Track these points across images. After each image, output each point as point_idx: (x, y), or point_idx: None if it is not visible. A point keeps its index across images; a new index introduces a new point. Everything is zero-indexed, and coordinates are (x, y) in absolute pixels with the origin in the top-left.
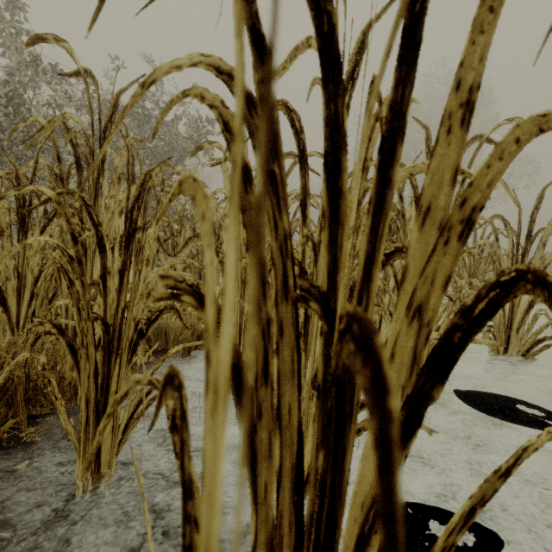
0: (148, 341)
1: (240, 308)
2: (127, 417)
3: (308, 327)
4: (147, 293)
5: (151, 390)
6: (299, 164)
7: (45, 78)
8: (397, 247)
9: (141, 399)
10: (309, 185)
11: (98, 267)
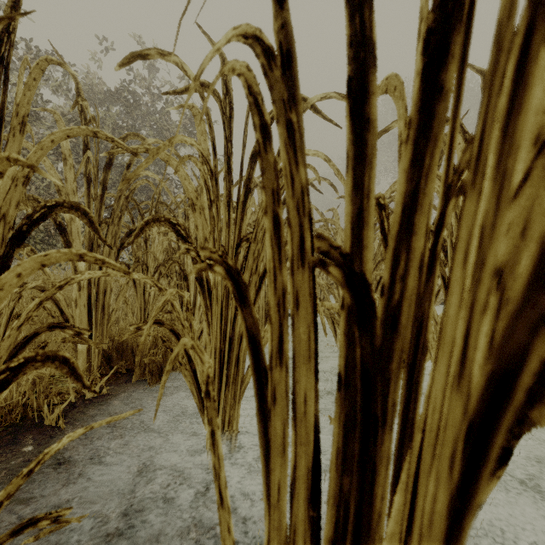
0: (108, 360)
1: (220, 327)
2: None
3: (374, 452)
4: None
5: None
6: None
7: (16, 53)
8: None
9: None
10: (374, 31)
11: None
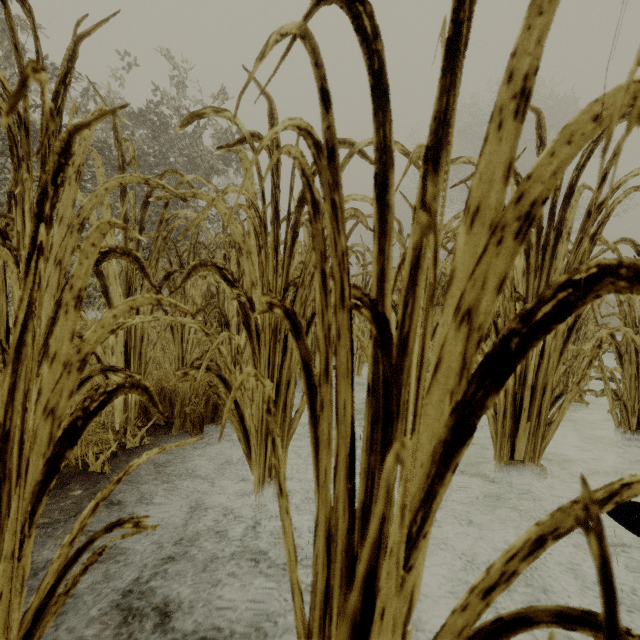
0: (146, 411)
1: (268, 371)
2: (41, 596)
3: (391, 436)
4: (81, 361)
5: (93, 537)
6: (372, 102)
7: None
8: (604, 265)
9: (73, 558)
10: (392, 143)
11: (46, 311)
